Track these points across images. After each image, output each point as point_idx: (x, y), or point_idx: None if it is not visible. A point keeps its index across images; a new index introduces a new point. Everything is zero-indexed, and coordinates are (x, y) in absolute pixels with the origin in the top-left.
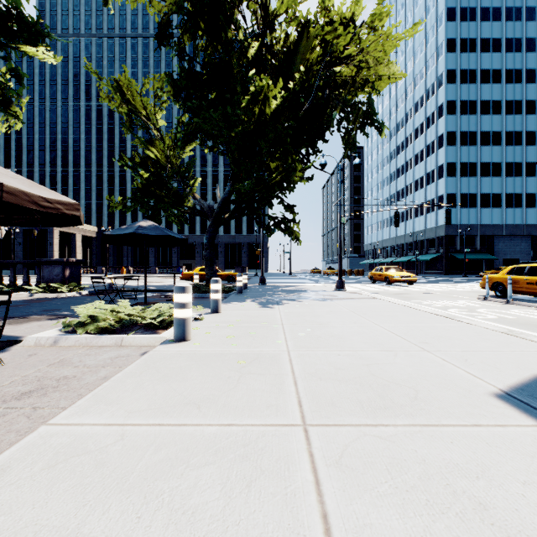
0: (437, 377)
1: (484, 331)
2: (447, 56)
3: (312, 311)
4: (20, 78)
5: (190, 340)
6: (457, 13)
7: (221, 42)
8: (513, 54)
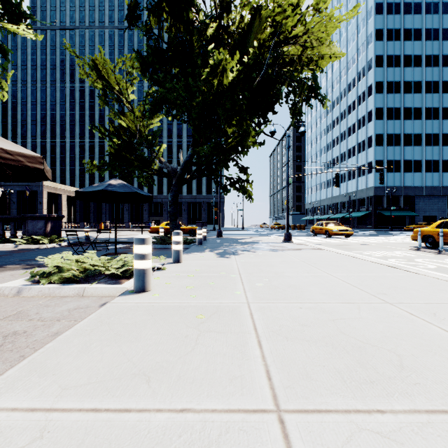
0: (414, 336)
1: (435, 281)
2: (376, 44)
3: (266, 261)
4: (5, 54)
5: (150, 290)
6: (384, 8)
7: (183, 22)
8: (432, 42)
